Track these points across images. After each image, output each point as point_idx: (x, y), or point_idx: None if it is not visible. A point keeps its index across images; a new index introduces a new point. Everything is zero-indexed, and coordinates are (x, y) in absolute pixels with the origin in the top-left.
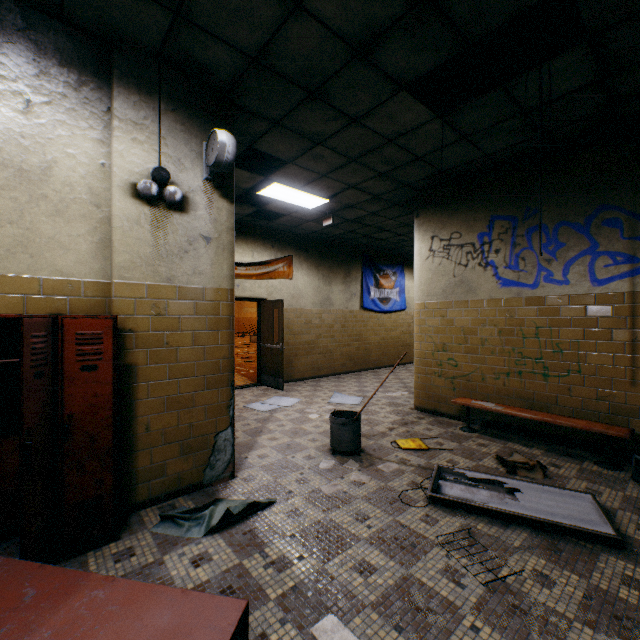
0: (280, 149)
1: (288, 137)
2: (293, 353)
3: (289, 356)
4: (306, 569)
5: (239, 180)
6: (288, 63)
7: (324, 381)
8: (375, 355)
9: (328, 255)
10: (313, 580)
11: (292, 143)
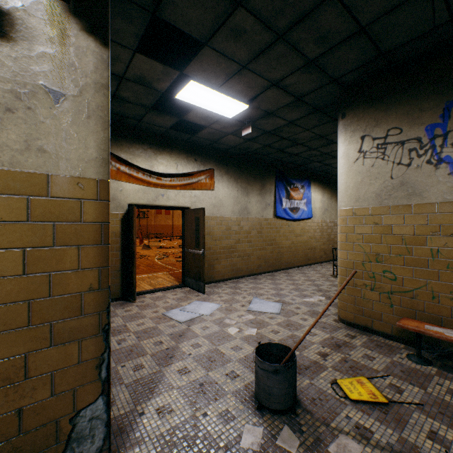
0: (191, 18)
1: None
2: (214, 257)
3: (211, 259)
4: None
5: (153, 77)
6: None
7: (242, 282)
8: (286, 257)
9: (246, 169)
10: None
11: (205, 4)
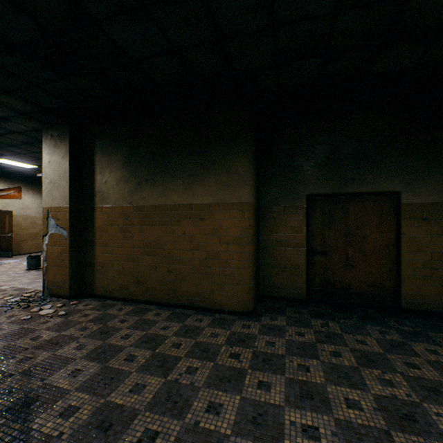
0: (2, 152)
1: (6, 151)
2: (22, 239)
3: (19, 241)
4: (1, 284)
5: None
6: (0, 140)
7: None
8: None
9: None
10: (3, 284)
11: (8, 152)
